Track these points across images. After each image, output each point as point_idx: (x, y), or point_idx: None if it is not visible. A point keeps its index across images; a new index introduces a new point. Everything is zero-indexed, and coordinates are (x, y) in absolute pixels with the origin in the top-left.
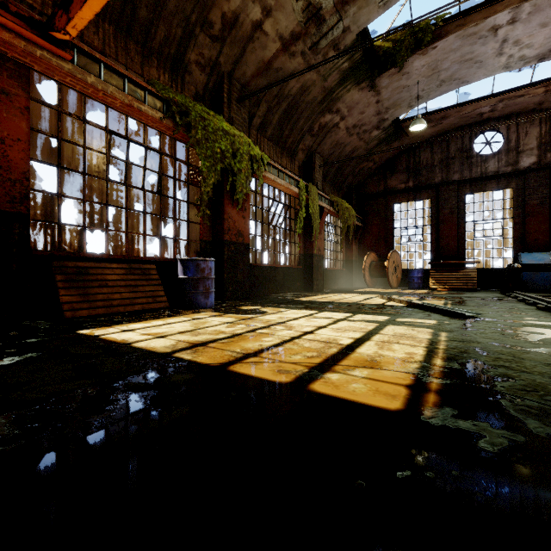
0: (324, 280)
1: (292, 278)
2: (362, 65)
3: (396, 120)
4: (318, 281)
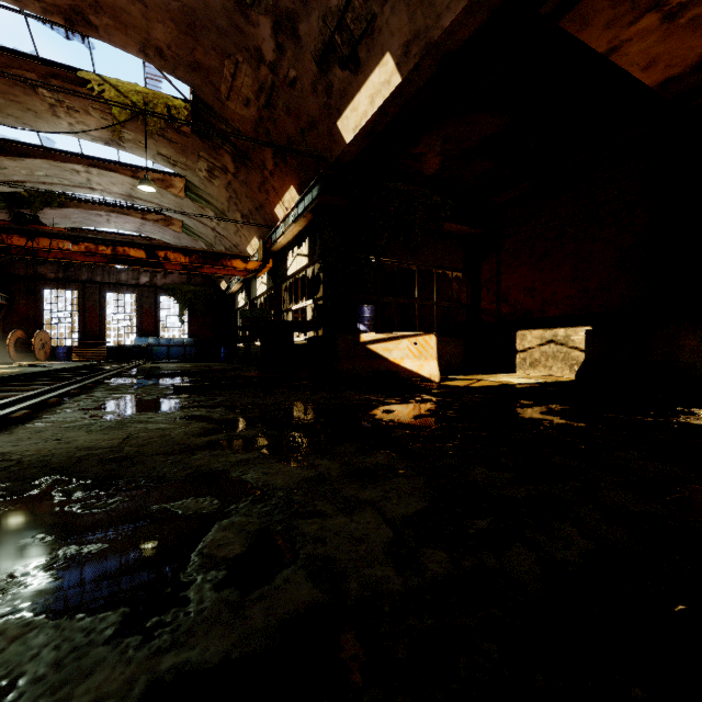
0: None
1: None
2: (1, 203)
3: None
4: None
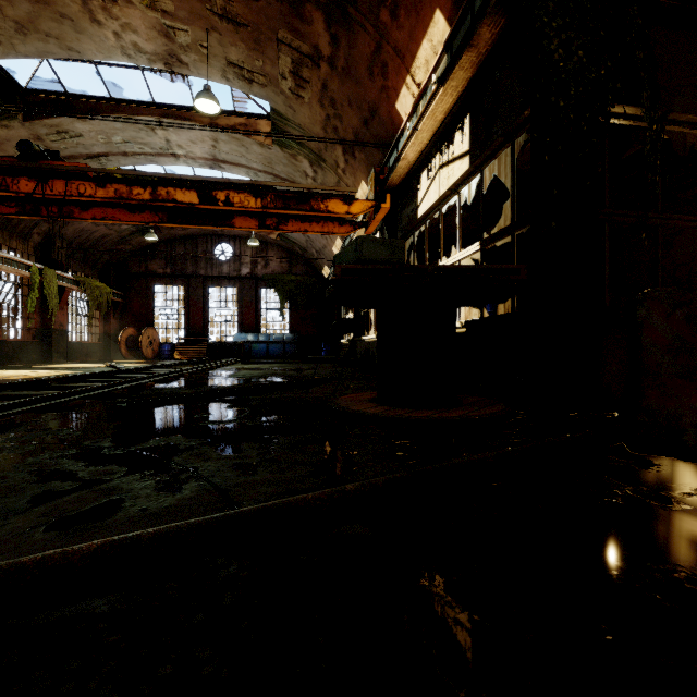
0: (71, 353)
1: (25, 351)
2: None
3: None
4: (59, 353)
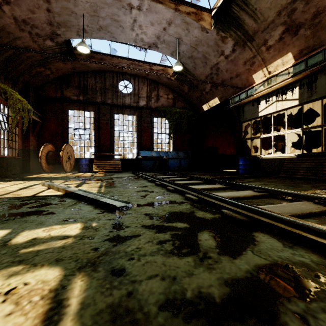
0: None
1: None
2: None
3: (69, 43)
4: None
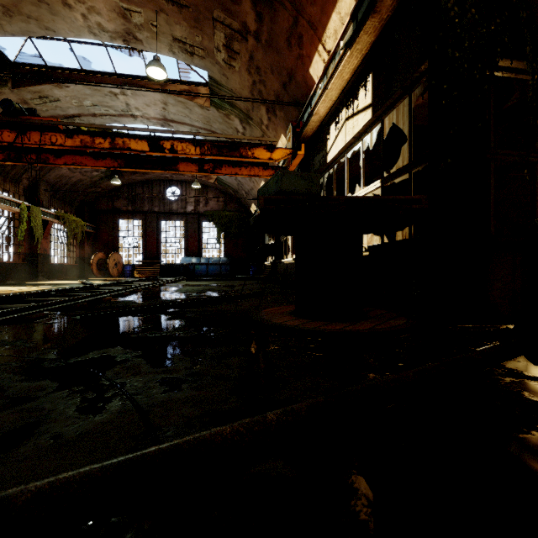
0: (53, 272)
1: (16, 271)
2: None
3: None
4: (44, 273)
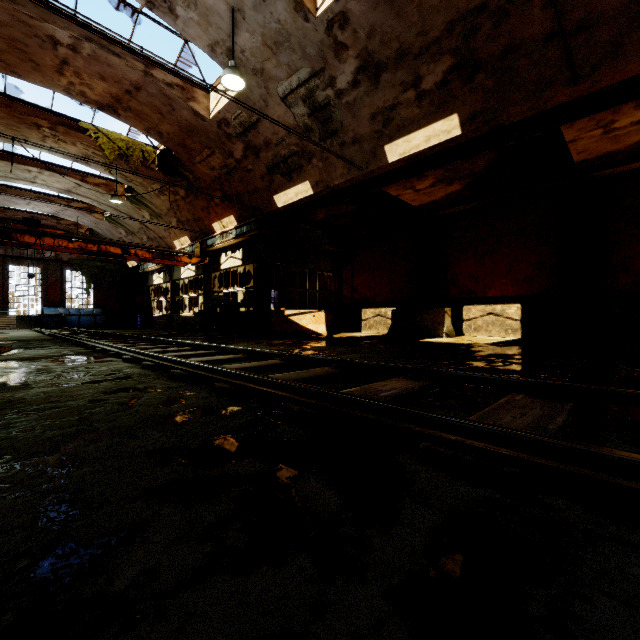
0: None
1: None
2: None
3: None
4: None
